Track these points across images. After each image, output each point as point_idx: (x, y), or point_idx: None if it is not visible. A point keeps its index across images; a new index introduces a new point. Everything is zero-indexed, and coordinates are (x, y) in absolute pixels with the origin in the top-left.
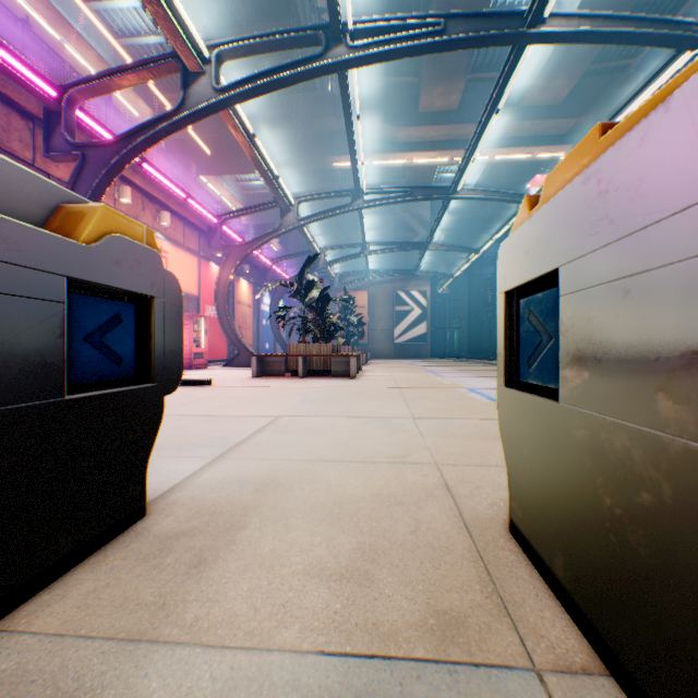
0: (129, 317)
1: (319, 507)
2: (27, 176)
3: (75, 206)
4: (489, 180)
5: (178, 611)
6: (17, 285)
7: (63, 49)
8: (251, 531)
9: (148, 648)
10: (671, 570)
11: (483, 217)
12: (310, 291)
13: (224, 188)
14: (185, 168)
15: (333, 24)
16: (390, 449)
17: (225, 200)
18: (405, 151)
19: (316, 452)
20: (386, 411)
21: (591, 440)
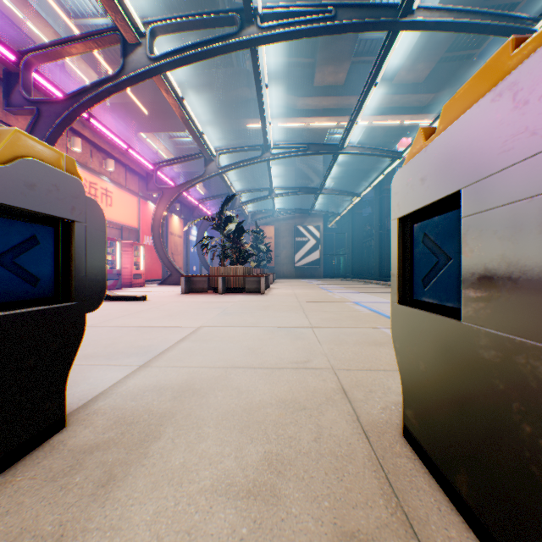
0: (46, 240)
1: (229, 414)
2: None
3: None
4: (367, 140)
5: None
6: None
7: (25, 25)
8: (164, 442)
9: None
10: None
11: (363, 169)
12: (228, 224)
13: (160, 142)
14: (128, 126)
15: (246, 8)
16: (294, 356)
17: (161, 152)
18: (303, 116)
19: (230, 359)
20: (289, 322)
21: (505, 362)
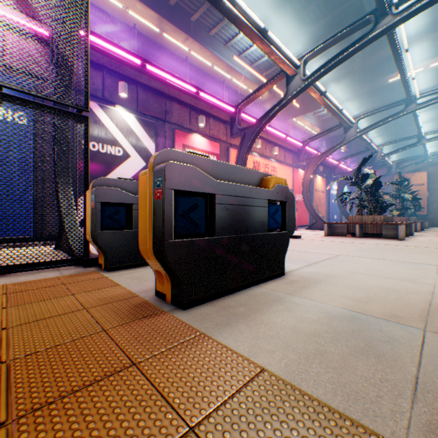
0: (279, 209)
1: (351, 285)
2: (256, 172)
3: (266, 177)
4: None
5: (299, 293)
6: (259, 204)
7: (231, 81)
8: (321, 285)
9: (293, 296)
10: None
11: None
12: (364, 181)
13: (305, 121)
14: (283, 117)
15: (379, 8)
16: (404, 275)
17: (306, 128)
18: None
19: (356, 270)
20: (415, 260)
21: None
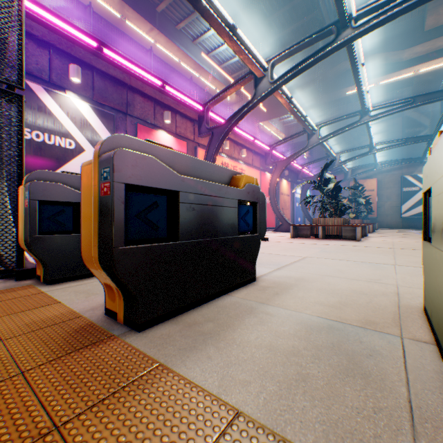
0: (250, 210)
1: (322, 289)
2: (226, 170)
3: (236, 176)
4: None
5: (272, 301)
6: (230, 204)
7: (199, 80)
8: (293, 290)
9: (266, 305)
10: (441, 296)
11: None
12: (326, 185)
13: (271, 126)
14: (251, 121)
15: (340, 20)
16: (369, 276)
17: (272, 133)
18: (409, 65)
19: (324, 272)
20: (375, 260)
21: (434, 257)
